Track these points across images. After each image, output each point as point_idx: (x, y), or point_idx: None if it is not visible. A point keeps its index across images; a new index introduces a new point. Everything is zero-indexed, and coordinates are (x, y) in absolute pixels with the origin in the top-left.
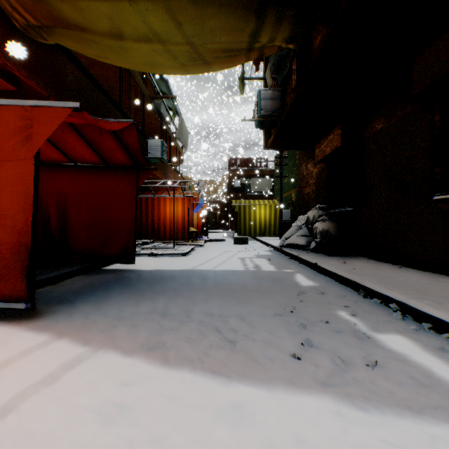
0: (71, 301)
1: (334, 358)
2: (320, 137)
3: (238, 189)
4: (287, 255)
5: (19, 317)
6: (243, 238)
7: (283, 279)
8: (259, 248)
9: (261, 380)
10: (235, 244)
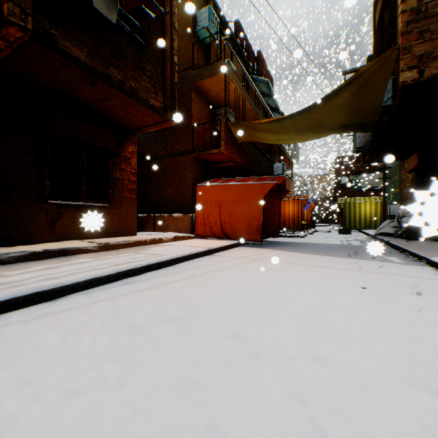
0: (267, 245)
1: (360, 256)
2: (409, 153)
3: (345, 185)
4: (378, 240)
5: (257, 247)
6: (346, 230)
7: (361, 247)
8: (358, 236)
9: (336, 257)
10: (339, 234)
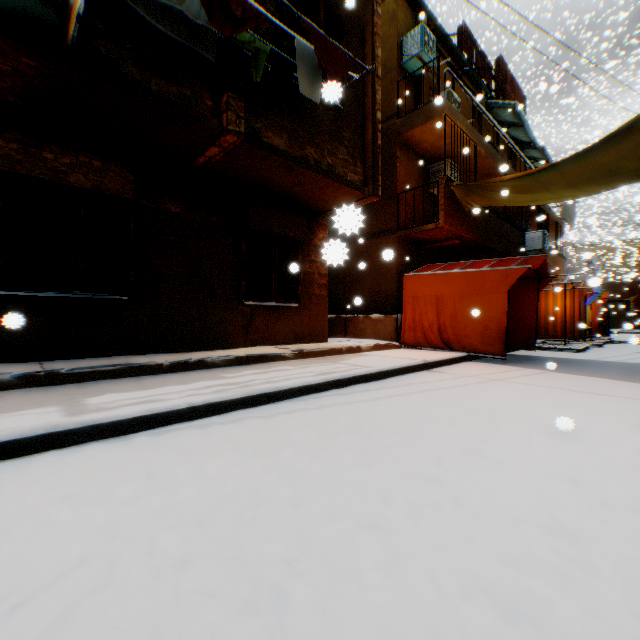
0: (513, 362)
1: None
2: None
3: None
4: None
5: (496, 363)
6: None
7: None
8: None
9: (639, 383)
10: None
